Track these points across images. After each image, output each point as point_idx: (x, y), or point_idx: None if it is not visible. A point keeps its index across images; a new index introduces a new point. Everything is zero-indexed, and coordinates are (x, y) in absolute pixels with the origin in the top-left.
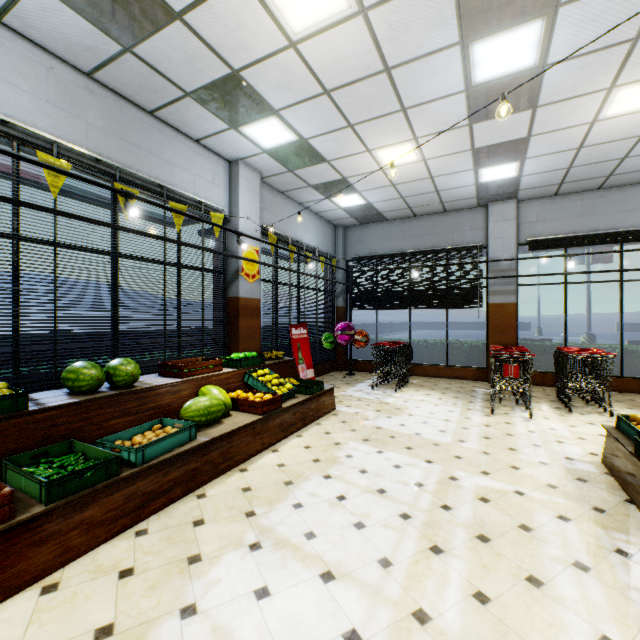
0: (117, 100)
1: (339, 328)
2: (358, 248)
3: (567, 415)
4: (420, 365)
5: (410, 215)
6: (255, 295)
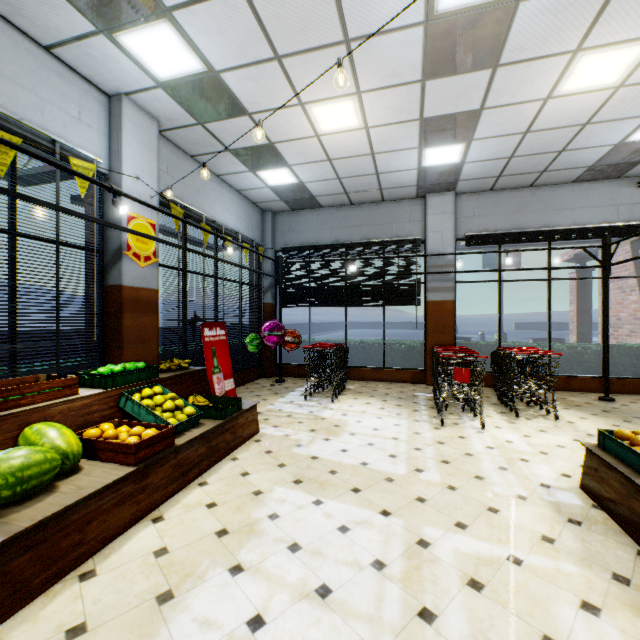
0: None
1: (267, 328)
2: (289, 237)
3: (516, 421)
4: (357, 368)
5: (346, 202)
6: (150, 284)
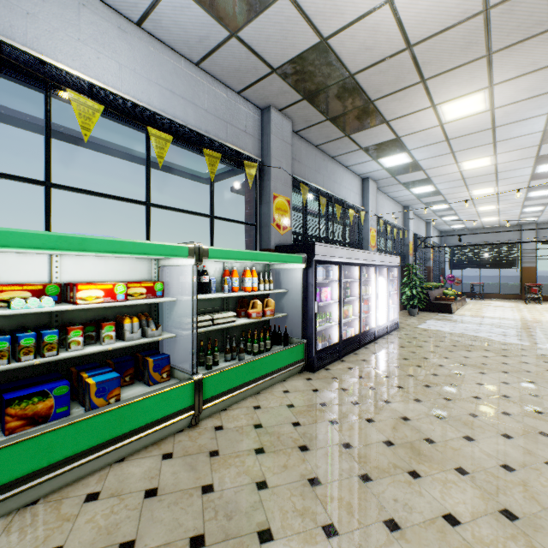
0: (417, 218)
1: (448, 277)
2: (452, 241)
3: None
4: (486, 293)
5: (481, 228)
6: (432, 265)
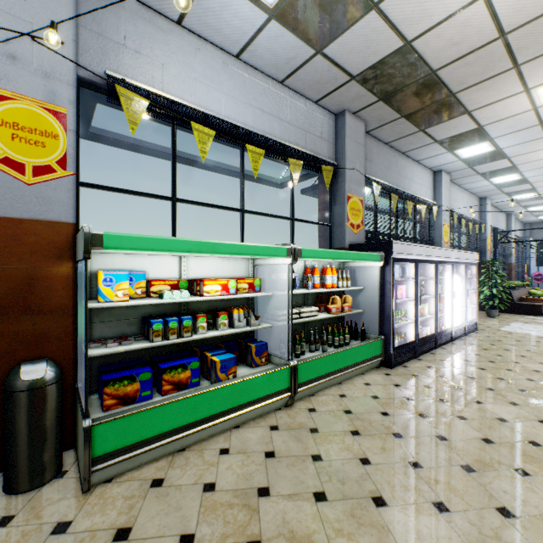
0: (495, 210)
1: (534, 275)
2: (539, 234)
3: None
4: None
5: None
6: (513, 262)
